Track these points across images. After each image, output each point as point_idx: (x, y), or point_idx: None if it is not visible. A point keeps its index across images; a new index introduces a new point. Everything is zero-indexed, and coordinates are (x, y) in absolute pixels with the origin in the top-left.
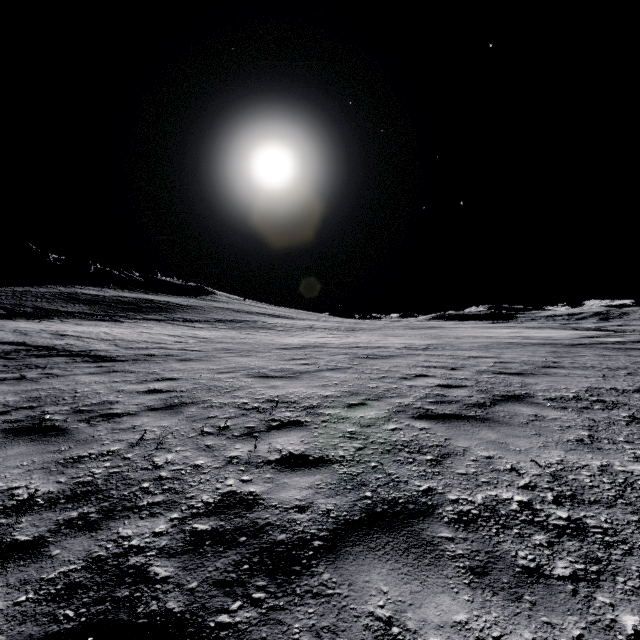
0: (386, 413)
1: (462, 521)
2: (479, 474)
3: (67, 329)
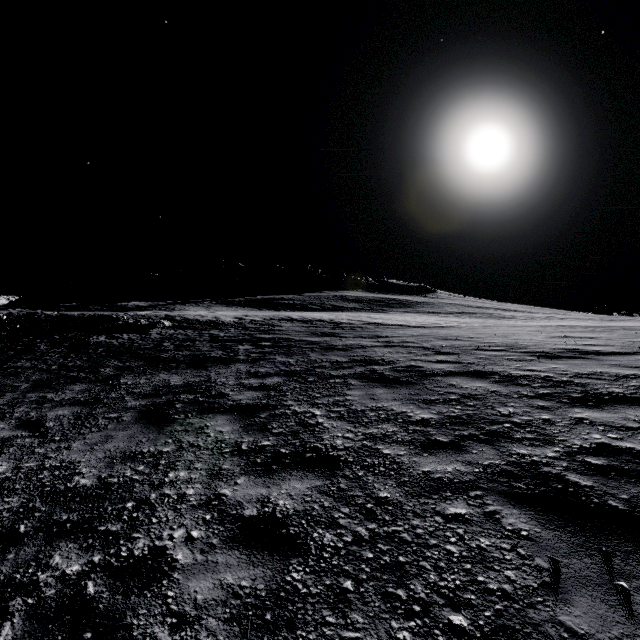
0: None
1: None
2: None
3: (369, 315)
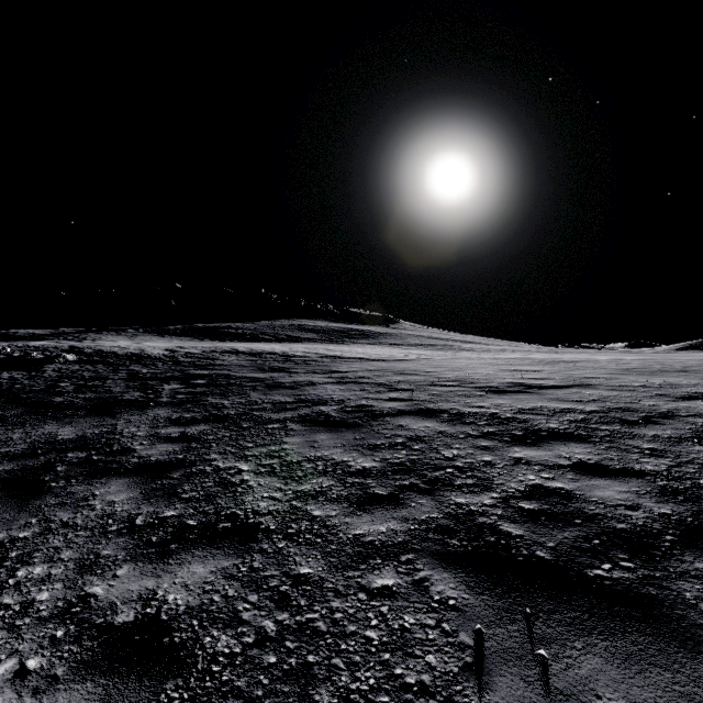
0: (583, 373)
1: (610, 386)
2: (626, 381)
3: (328, 347)
